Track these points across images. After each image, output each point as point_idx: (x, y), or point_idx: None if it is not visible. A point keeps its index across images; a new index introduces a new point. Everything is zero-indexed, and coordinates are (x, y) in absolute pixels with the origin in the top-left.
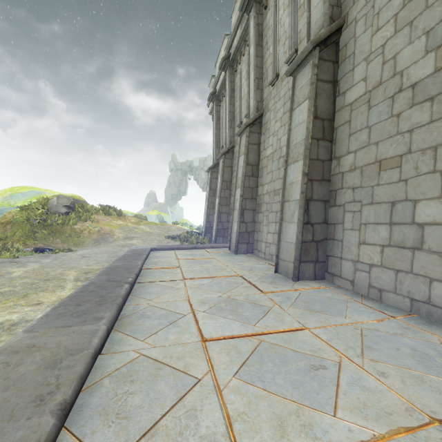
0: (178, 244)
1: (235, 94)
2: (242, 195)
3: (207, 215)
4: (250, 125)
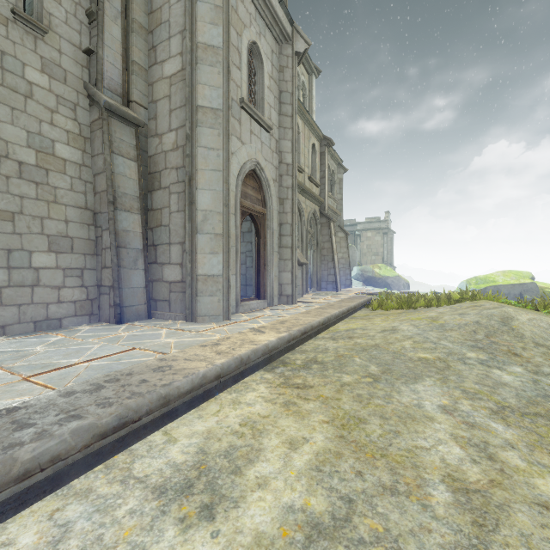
0: None
1: None
2: None
3: None
4: None
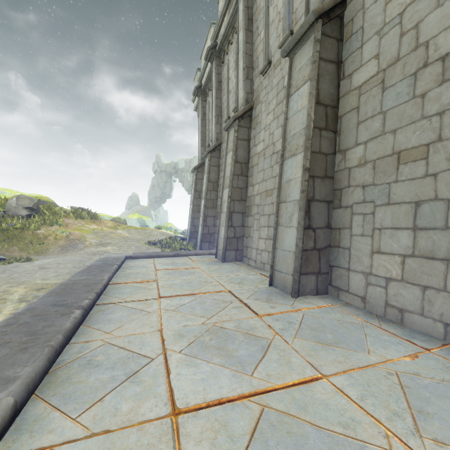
0: (159, 250)
1: (223, 88)
2: (230, 196)
3: (192, 219)
4: (239, 118)
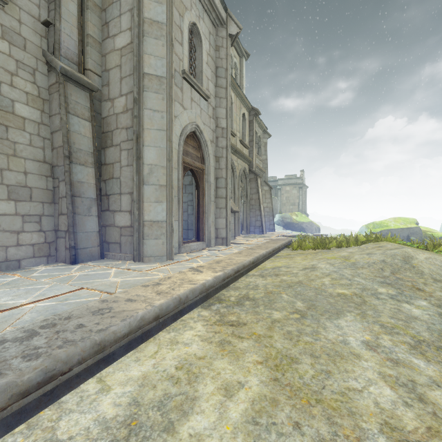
0: None
1: None
2: None
3: None
4: None
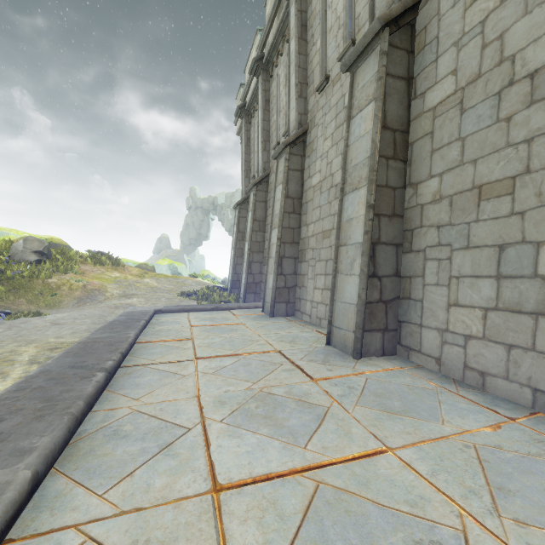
0: (195, 303)
1: (271, 107)
2: (279, 238)
3: (234, 265)
4: (290, 144)
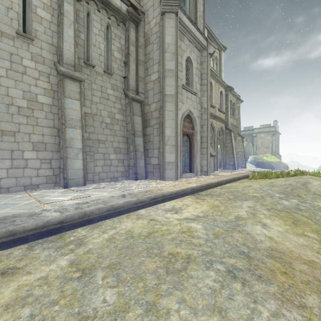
0: None
1: None
2: None
3: None
4: None
